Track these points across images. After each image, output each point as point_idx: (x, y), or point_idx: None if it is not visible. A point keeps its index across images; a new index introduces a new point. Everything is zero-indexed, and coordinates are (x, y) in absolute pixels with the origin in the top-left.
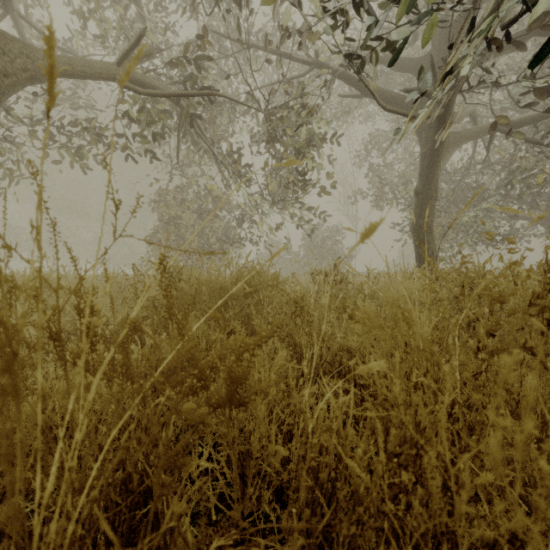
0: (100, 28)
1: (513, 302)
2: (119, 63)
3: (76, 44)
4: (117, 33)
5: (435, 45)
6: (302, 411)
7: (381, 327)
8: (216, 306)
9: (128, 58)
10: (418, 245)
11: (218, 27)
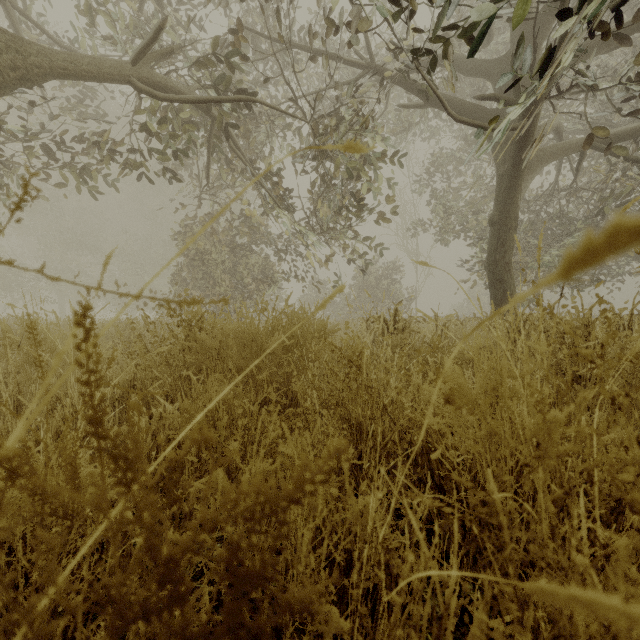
0: (111, 24)
1: (633, 360)
2: (131, 63)
3: (82, 42)
4: (131, 30)
5: (515, 44)
6: (365, 529)
7: (475, 403)
8: (216, 399)
9: (142, 57)
10: (493, 285)
11: (254, 26)
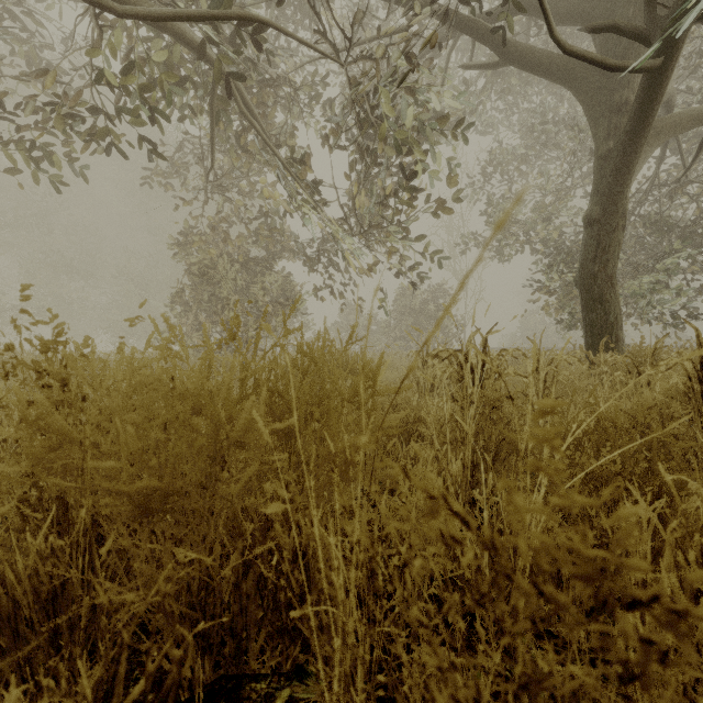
0: None
1: None
2: None
3: None
4: None
5: None
6: None
7: None
8: None
9: None
10: (589, 306)
11: None
